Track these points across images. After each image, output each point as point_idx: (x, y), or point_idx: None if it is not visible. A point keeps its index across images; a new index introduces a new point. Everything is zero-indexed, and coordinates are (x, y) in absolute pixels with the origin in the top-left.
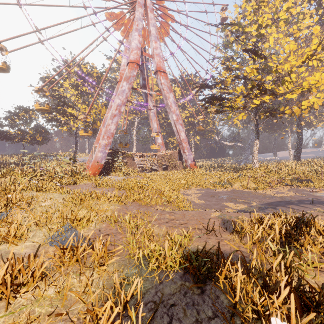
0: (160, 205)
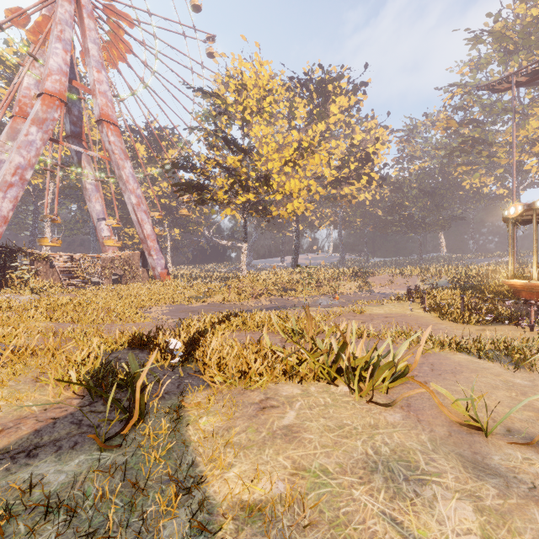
0: (109, 324)
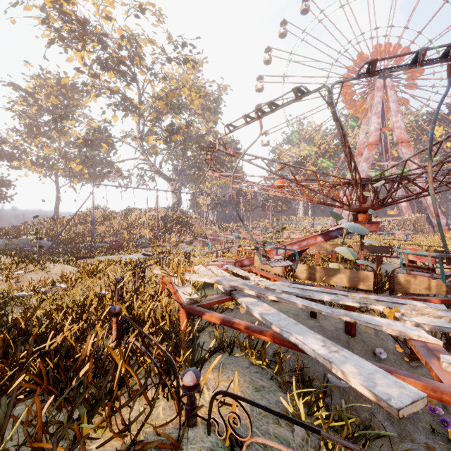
0: None
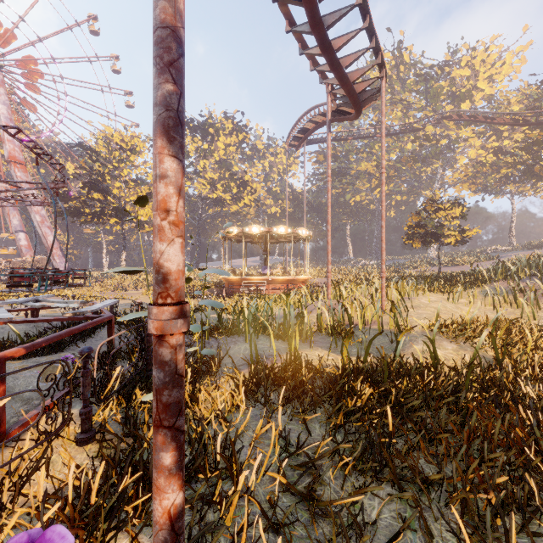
0: None
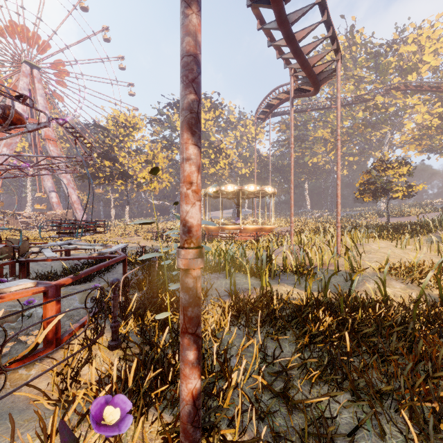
0: None
